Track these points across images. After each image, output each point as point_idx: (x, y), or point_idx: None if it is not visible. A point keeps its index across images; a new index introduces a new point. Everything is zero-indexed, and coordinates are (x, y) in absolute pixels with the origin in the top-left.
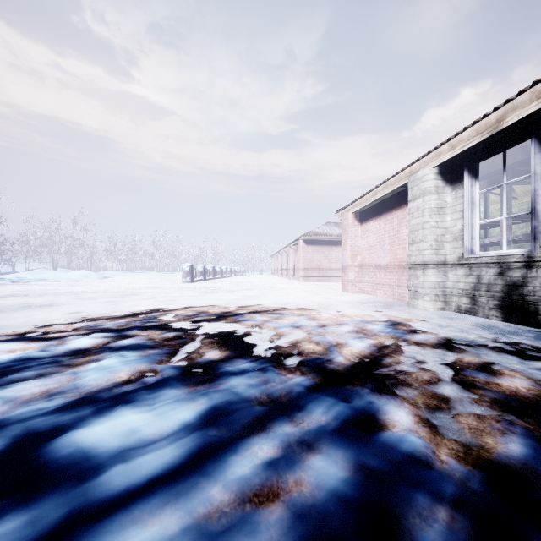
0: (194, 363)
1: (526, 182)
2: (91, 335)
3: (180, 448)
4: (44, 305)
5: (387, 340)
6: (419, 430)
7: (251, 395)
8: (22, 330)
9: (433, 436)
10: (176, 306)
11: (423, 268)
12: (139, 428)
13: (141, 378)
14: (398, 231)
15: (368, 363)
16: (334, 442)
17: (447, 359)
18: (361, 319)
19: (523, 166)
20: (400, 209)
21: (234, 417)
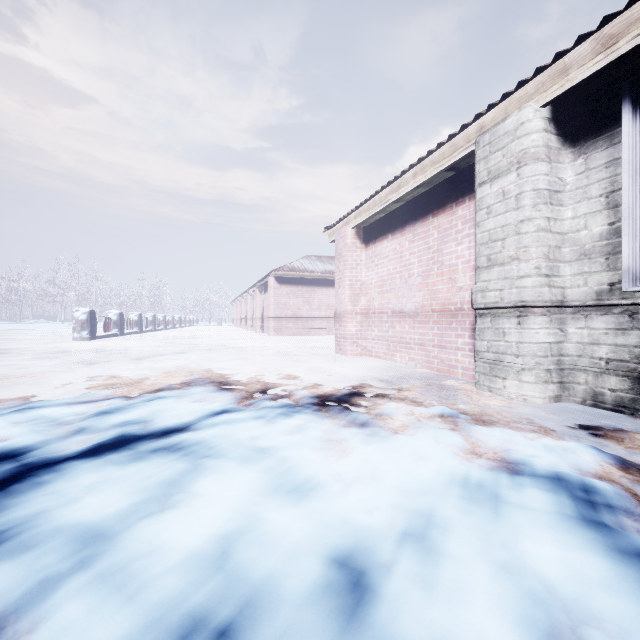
0: None
1: None
2: None
3: None
4: None
5: None
6: None
7: None
8: None
9: None
10: None
11: (518, 314)
12: None
13: None
14: (440, 250)
15: None
16: None
17: None
18: (457, 478)
19: None
20: (443, 211)
21: None
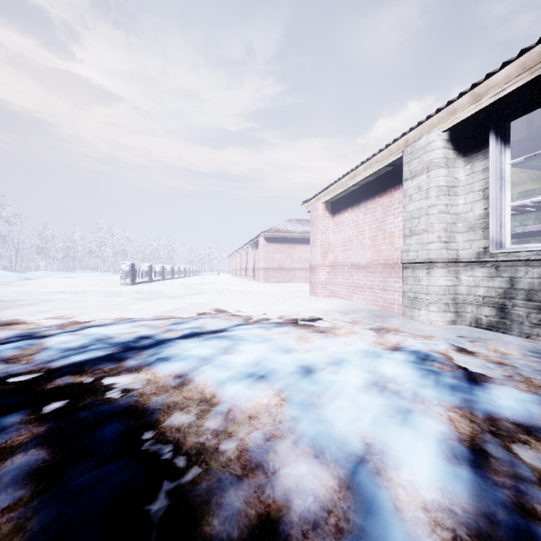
0: None
1: (531, 165)
2: None
3: None
4: None
5: (453, 417)
6: None
7: None
8: None
9: None
10: (72, 326)
11: (427, 267)
12: None
13: None
14: (383, 221)
15: None
16: None
17: None
18: (364, 350)
19: None
20: (385, 194)
21: None
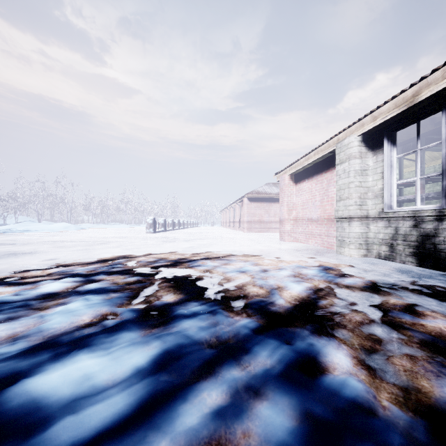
0: (151, 306)
1: (434, 149)
2: (62, 279)
3: (131, 396)
4: (26, 253)
5: (321, 283)
6: (358, 373)
7: (201, 337)
8: (2, 275)
9: (372, 379)
10: (139, 253)
11: (348, 221)
12: (94, 375)
13: (102, 321)
14: (327, 190)
15: (306, 305)
16: (279, 388)
17: (375, 301)
18: (297, 265)
19: (434, 135)
20: (328, 171)
21: (185, 361)
